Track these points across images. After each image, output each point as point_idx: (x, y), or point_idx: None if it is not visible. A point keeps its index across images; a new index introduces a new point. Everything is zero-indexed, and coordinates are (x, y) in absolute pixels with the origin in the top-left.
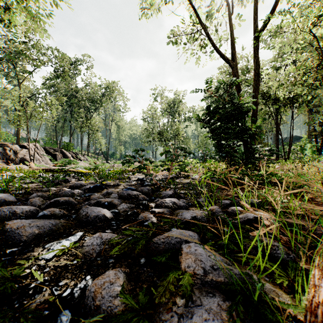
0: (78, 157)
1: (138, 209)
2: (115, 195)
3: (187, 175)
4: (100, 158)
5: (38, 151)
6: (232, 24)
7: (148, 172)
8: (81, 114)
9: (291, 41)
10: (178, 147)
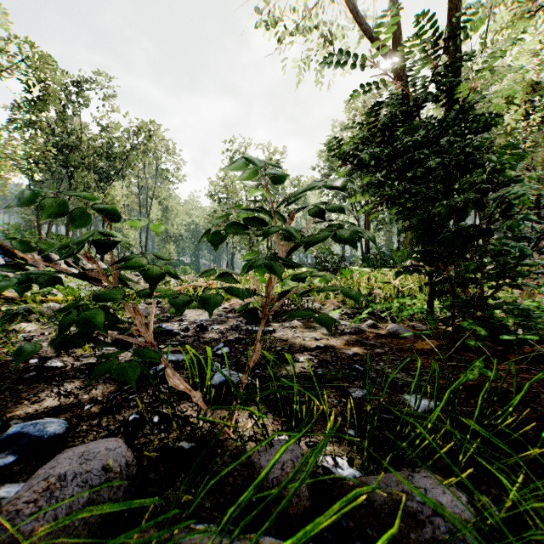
0: (81, 263)
1: None
2: None
3: None
4: None
5: None
6: None
7: (139, 332)
8: (86, 181)
9: None
10: (312, 187)
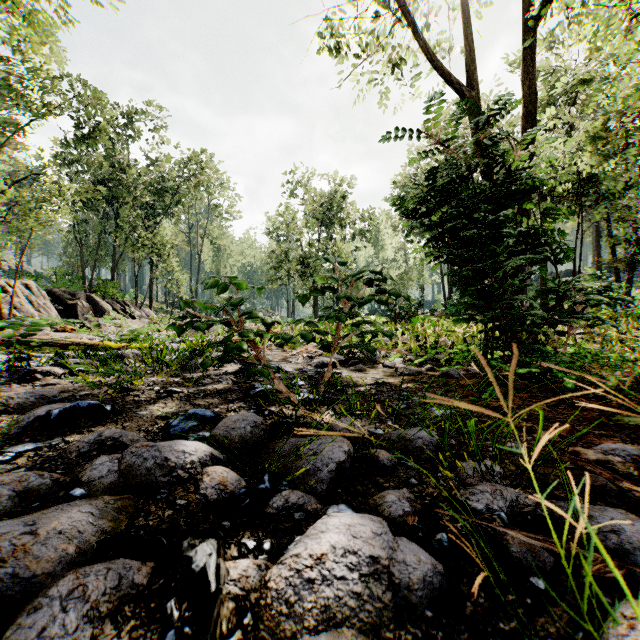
0: (129, 310)
1: (143, 639)
2: (108, 466)
3: (370, 357)
4: (178, 314)
5: (34, 297)
6: (466, 9)
7: (258, 358)
8: (134, 221)
9: (621, 30)
10: (363, 272)
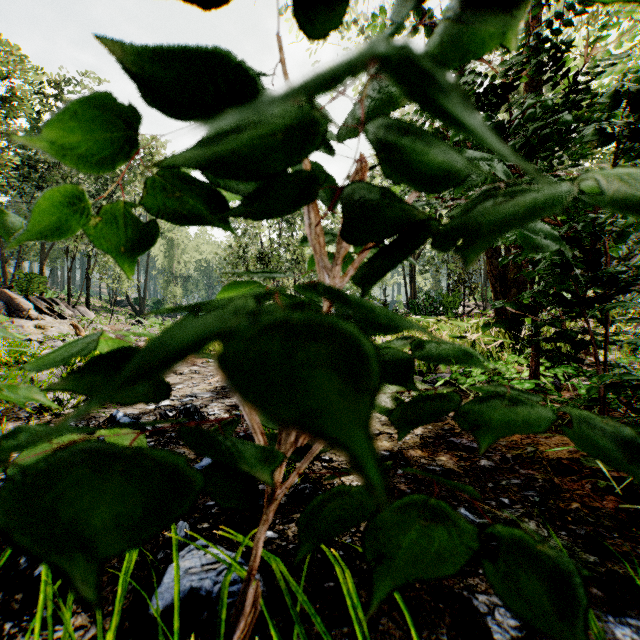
0: (58, 309)
1: None
2: None
3: None
4: (124, 313)
5: None
6: None
7: None
8: None
9: None
10: None
